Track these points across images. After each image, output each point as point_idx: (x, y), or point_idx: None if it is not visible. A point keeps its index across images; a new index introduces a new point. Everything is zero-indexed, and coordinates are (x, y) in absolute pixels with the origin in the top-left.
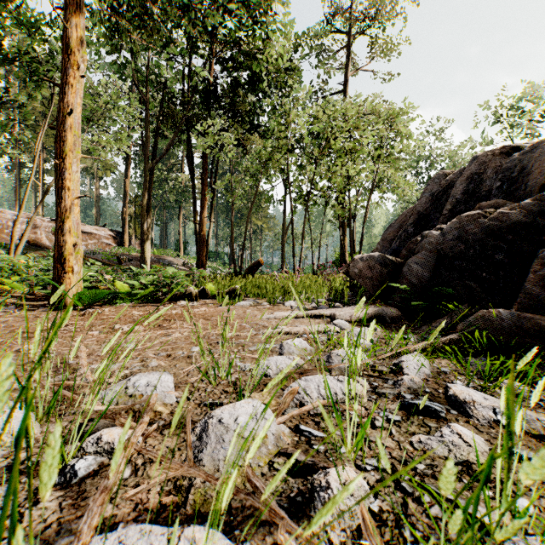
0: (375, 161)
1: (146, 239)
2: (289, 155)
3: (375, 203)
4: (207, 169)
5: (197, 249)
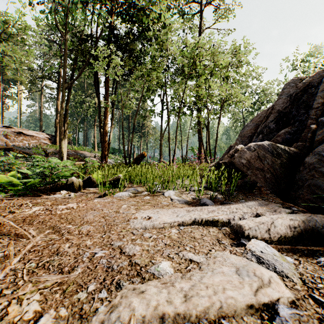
0: (227, 83)
1: (62, 138)
2: (166, 72)
3: (223, 114)
4: (108, 91)
5: (101, 145)
